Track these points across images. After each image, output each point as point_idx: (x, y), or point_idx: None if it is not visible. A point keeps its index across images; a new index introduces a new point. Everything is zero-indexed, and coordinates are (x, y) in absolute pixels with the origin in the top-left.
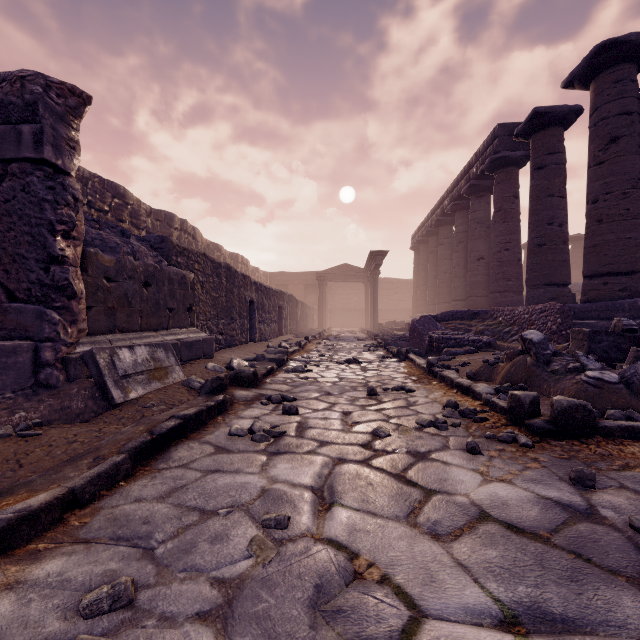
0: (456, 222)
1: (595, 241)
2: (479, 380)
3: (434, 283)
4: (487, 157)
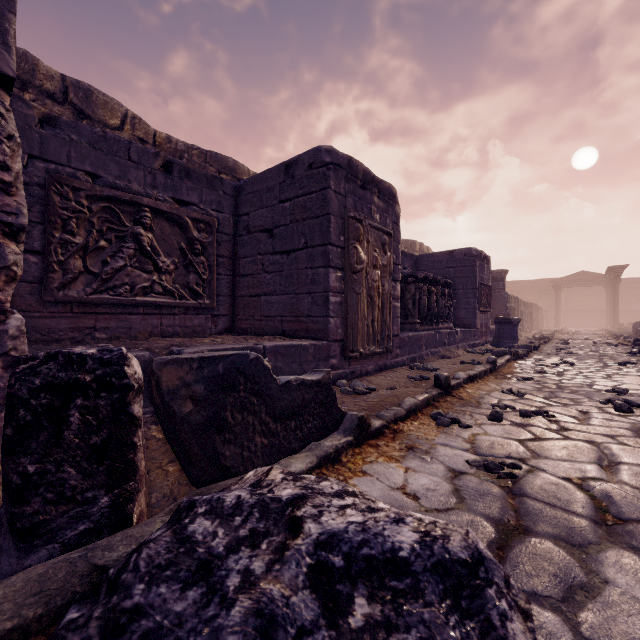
0: None
1: None
2: None
3: None
4: None
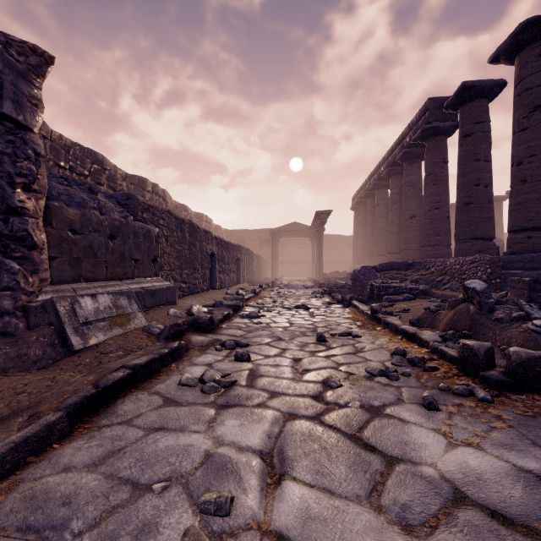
0: (391, 185)
1: (520, 199)
2: (421, 326)
3: (371, 238)
4: (419, 127)
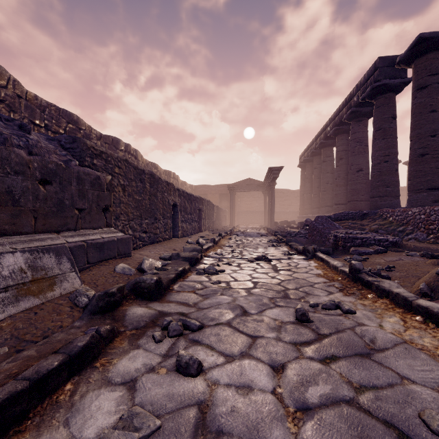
0: (337, 143)
1: None
2: (437, 298)
3: (317, 191)
4: (368, 86)
